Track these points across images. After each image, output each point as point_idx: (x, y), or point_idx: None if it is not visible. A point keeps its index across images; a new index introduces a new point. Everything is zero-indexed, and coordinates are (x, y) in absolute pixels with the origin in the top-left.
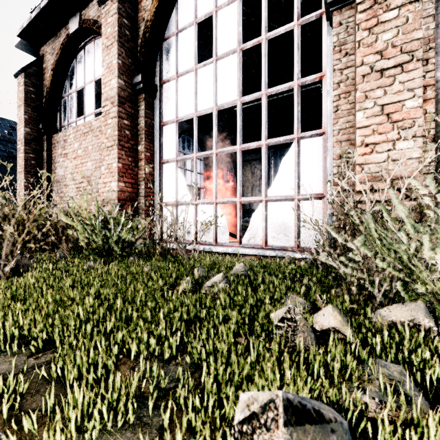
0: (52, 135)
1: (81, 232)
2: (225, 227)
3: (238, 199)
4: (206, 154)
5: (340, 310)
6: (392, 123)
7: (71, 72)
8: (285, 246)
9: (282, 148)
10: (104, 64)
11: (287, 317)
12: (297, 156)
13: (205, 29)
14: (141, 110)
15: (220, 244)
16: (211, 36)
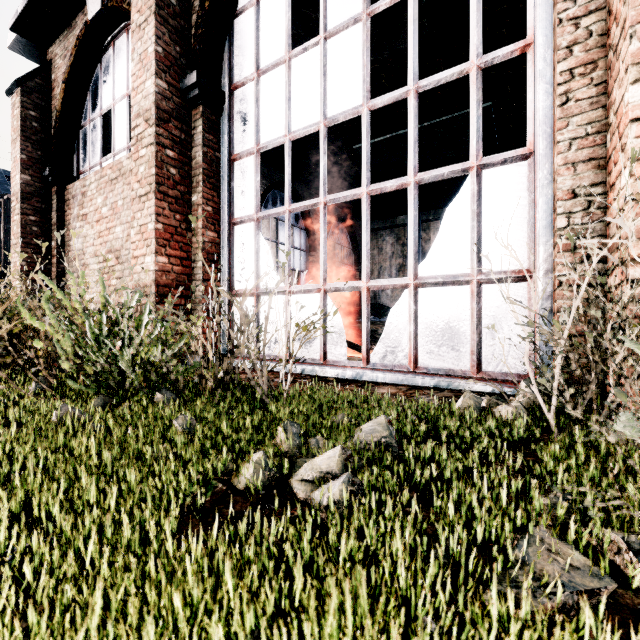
0: (65, 186)
1: (65, 343)
2: (340, 332)
3: (364, 282)
4: (307, 205)
5: None
6: None
7: (94, 85)
8: (453, 369)
9: (426, 210)
10: (135, 55)
11: None
12: (476, 201)
13: (307, 9)
14: (198, 133)
15: (331, 363)
16: (316, 20)
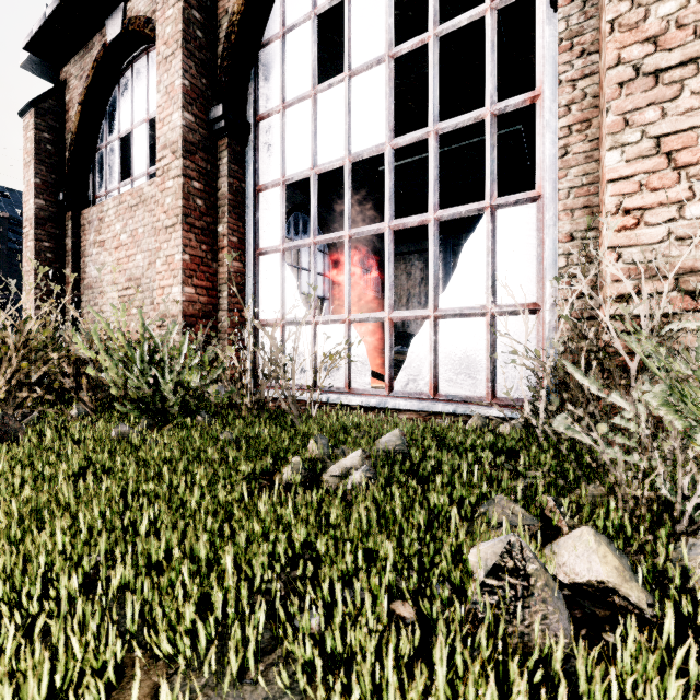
0: (81, 210)
1: (112, 371)
2: (364, 362)
3: (388, 313)
4: (332, 237)
5: (610, 539)
6: (677, 169)
7: (112, 107)
8: (470, 396)
9: (457, 234)
10: (161, 87)
11: (507, 567)
12: (491, 238)
13: (332, 33)
14: (224, 165)
15: (356, 391)
16: (341, 44)
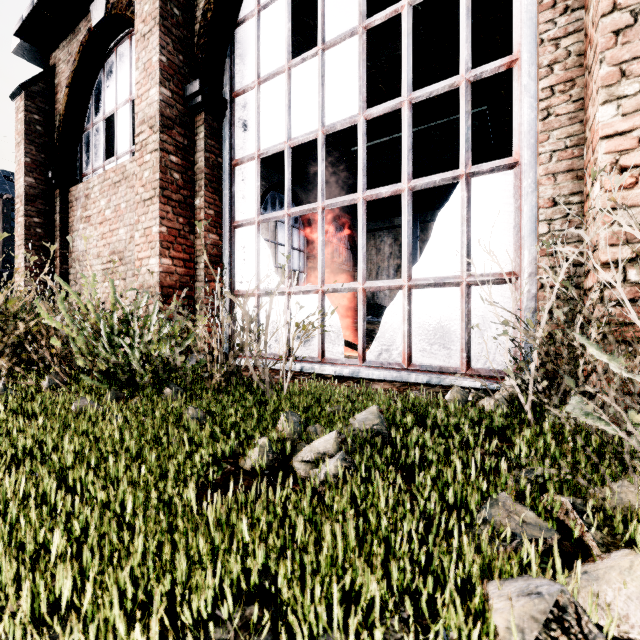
0: (69, 188)
1: (79, 341)
2: (337, 332)
3: (361, 284)
4: (306, 209)
5: None
6: None
7: (97, 90)
8: (444, 366)
9: (423, 212)
10: (139, 64)
11: None
12: (466, 207)
13: (306, 16)
14: (200, 140)
15: (329, 361)
16: (315, 27)
